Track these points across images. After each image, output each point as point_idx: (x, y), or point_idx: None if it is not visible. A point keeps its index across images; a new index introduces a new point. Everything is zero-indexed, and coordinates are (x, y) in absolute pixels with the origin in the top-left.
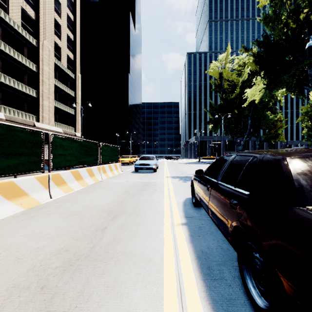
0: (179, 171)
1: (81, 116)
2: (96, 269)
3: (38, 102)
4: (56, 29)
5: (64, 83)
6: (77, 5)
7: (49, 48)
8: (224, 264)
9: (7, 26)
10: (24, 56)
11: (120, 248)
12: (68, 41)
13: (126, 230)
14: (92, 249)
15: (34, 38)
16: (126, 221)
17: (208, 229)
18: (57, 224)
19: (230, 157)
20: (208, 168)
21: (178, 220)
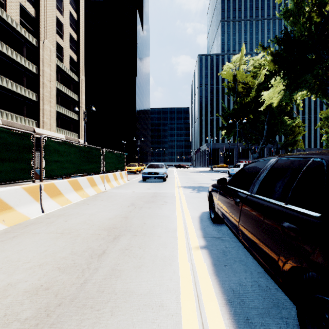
0: (190, 180)
1: (84, 121)
2: (84, 323)
3: (39, 106)
4: (58, 27)
5: (67, 86)
6: (80, 3)
7: (50, 48)
8: (268, 315)
9: (4, 23)
10: (23, 56)
11: (120, 285)
12: (70, 41)
13: (130, 256)
14: (82, 286)
15: (34, 37)
16: (130, 243)
17: (235, 255)
18: (42, 248)
19: (268, 161)
20: (234, 176)
21: (195, 241)
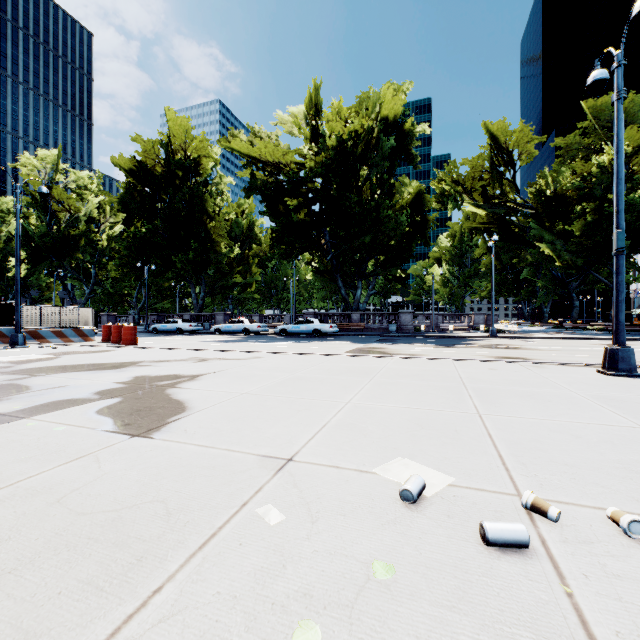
0: None
1: None
2: None
3: None
4: None
5: None
6: None
7: None
8: None
9: None
10: None
11: None
12: None
13: None
14: None
15: None
16: None
17: None
18: None
19: None
20: None
21: None
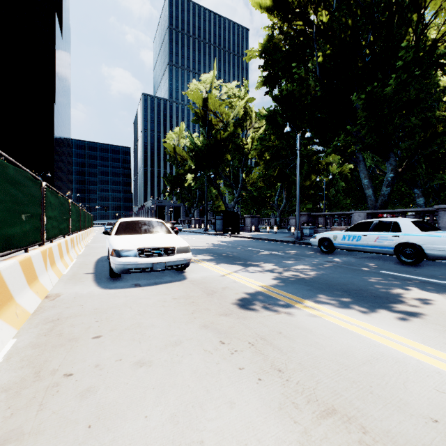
0: None
1: None
2: None
3: None
4: None
5: None
6: None
7: None
8: None
9: None
10: None
11: None
12: None
13: None
14: None
15: None
16: None
17: None
18: None
19: None
20: None
21: None
